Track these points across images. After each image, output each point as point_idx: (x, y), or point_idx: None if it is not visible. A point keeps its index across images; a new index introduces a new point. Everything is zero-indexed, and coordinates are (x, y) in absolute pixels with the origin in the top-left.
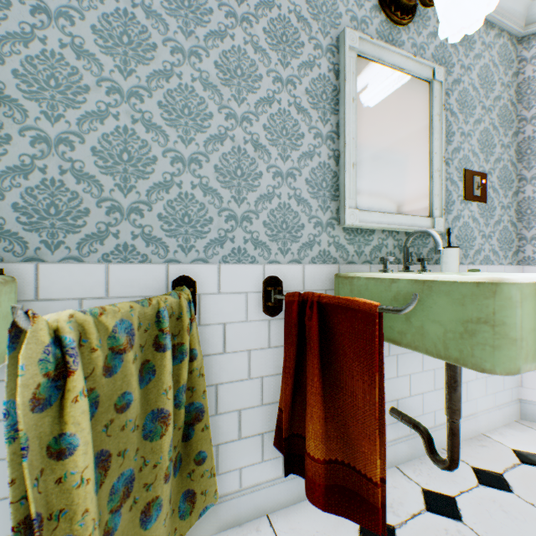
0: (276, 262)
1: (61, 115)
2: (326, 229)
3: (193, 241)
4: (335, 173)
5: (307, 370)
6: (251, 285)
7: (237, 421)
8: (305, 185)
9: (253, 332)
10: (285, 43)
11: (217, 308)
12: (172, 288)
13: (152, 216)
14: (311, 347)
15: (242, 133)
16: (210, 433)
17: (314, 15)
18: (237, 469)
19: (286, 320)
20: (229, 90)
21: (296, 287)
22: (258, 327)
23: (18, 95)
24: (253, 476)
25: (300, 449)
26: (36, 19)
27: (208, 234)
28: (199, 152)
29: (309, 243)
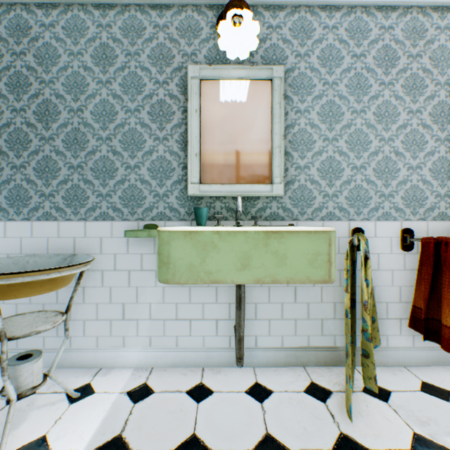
0: (408, 220)
1: (304, 155)
2: (443, 198)
3: (361, 209)
4: (449, 162)
5: (442, 280)
6: (393, 233)
7: (384, 308)
8: (427, 172)
9: (394, 260)
10: (414, 89)
11: (373, 245)
12: (351, 233)
13: (341, 198)
14: (445, 267)
15: (387, 148)
16: (375, 309)
17: (434, 65)
18: (384, 335)
19: (423, 252)
20: (380, 125)
21: (421, 235)
22: (397, 257)
23: (289, 151)
24: (394, 342)
25: (433, 326)
26: (296, 116)
27: (368, 205)
28: (364, 162)
29: (430, 208)
